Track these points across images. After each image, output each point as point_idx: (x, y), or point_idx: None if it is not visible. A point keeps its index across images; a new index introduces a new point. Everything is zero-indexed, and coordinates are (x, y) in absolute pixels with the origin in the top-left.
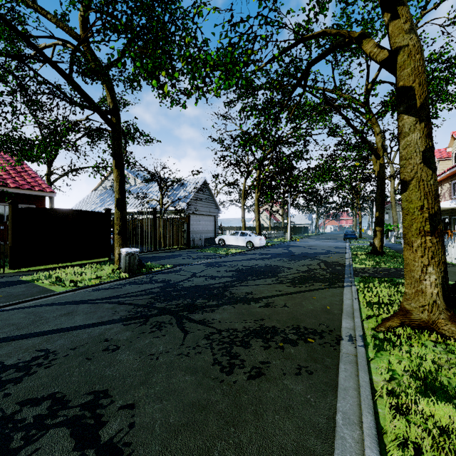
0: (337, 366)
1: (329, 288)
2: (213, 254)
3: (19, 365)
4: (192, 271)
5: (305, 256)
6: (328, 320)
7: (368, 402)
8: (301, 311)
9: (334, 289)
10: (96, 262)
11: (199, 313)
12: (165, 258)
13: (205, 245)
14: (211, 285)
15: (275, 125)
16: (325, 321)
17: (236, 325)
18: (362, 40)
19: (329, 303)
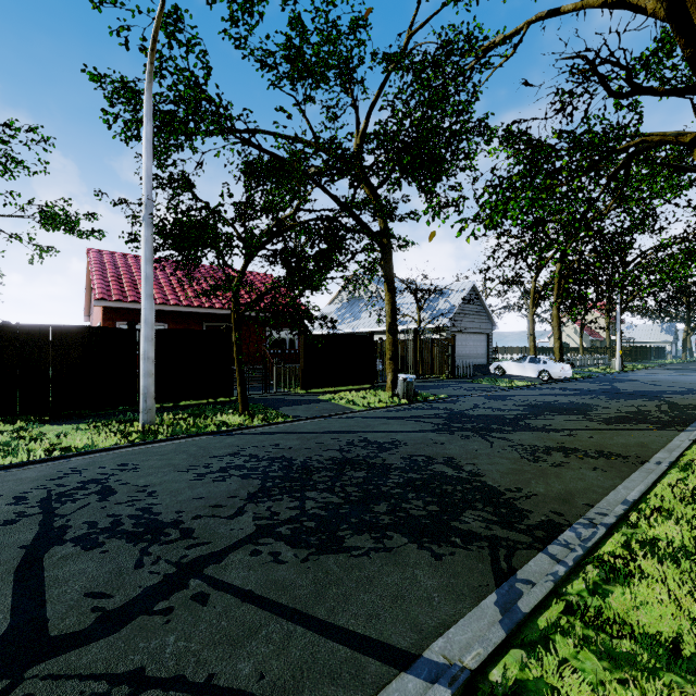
0: (632, 472)
1: (658, 430)
2: (490, 386)
3: (387, 443)
4: (473, 403)
5: (639, 394)
6: (640, 451)
7: (647, 483)
8: (608, 442)
9: (665, 431)
10: (363, 388)
11: (497, 433)
12: (433, 388)
13: (475, 374)
14: (501, 416)
15: (582, 229)
16: (636, 451)
17: (536, 443)
18: (693, 149)
19: (649, 441)
